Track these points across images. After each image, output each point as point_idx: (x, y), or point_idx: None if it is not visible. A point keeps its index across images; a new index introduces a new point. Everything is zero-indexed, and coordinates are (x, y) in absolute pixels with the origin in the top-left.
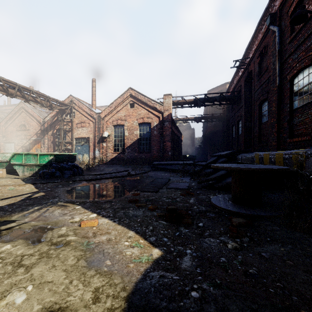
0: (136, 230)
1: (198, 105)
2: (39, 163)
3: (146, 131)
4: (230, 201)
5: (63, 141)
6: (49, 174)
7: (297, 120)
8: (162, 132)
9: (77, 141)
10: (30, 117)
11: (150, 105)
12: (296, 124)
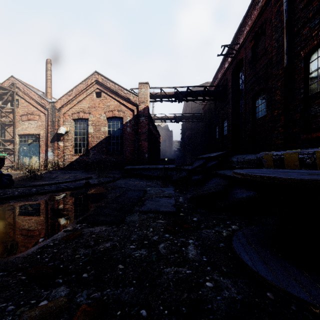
0: None
1: (180, 99)
2: None
3: (116, 127)
4: (278, 253)
5: None
6: None
7: (316, 109)
8: (137, 129)
9: (22, 139)
10: None
11: (122, 94)
12: (314, 114)
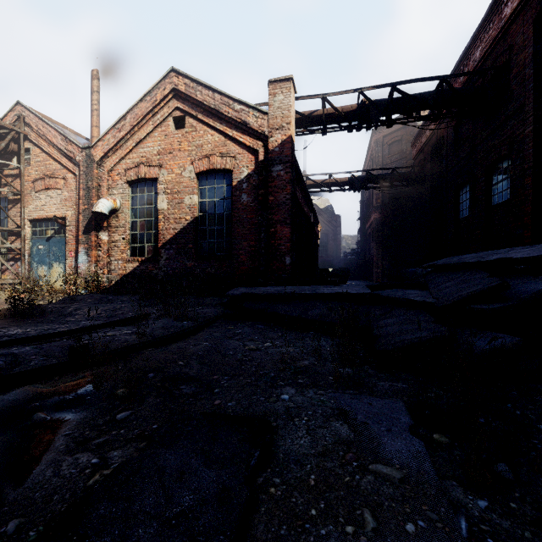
0: None
1: (372, 121)
2: None
3: (218, 195)
4: None
5: None
6: None
7: None
8: (265, 196)
9: (37, 229)
10: None
11: (229, 115)
12: None
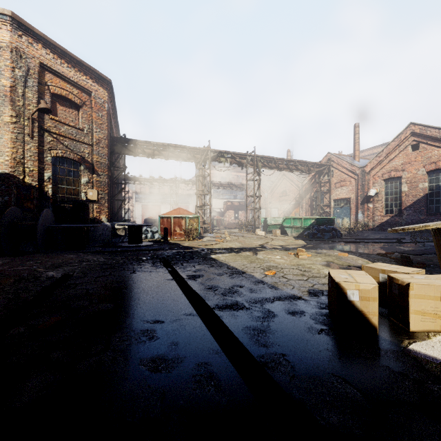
0: (369, 260)
1: None
2: (303, 226)
3: None
4: None
5: (320, 204)
6: (312, 234)
7: None
8: None
9: (336, 203)
10: (290, 182)
11: None
12: None
